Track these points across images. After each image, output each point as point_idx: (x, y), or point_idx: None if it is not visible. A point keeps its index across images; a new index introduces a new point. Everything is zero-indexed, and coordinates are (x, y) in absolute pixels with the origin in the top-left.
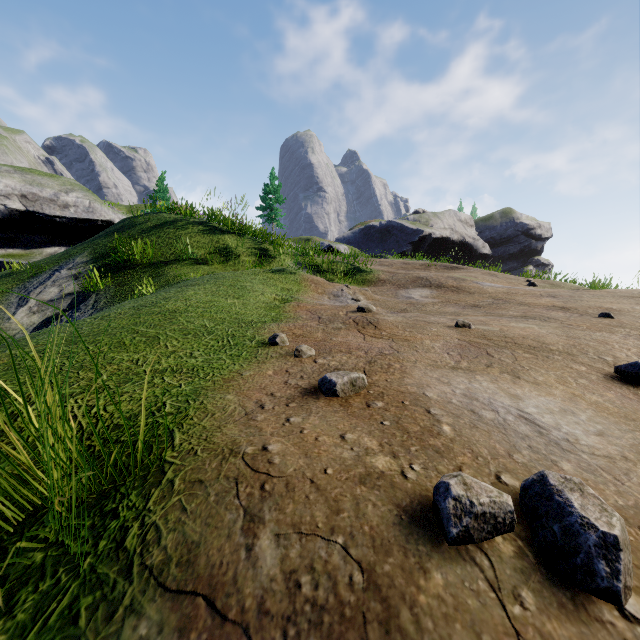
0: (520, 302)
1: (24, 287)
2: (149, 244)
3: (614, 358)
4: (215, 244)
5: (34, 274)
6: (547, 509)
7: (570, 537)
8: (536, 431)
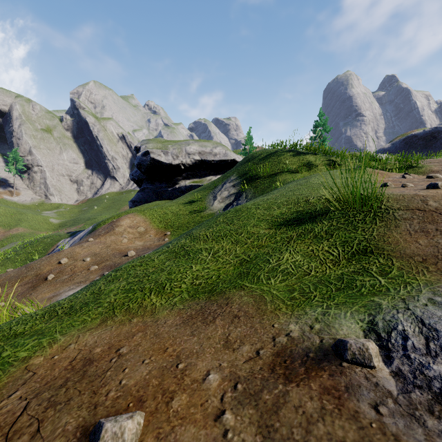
0: None
1: (213, 192)
2: (267, 165)
3: None
4: (301, 161)
5: (215, 186)
6: None
7: None
8: None
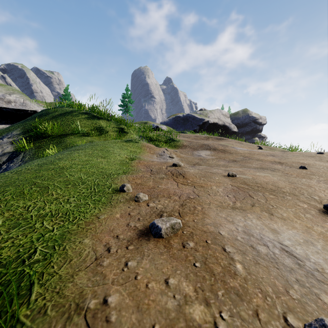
0: (257, 159)
1: None
2: (56, 124)
3: (319, 197)
4: (94, 125)
5: None
6: None
7: None
8: (296, 263)
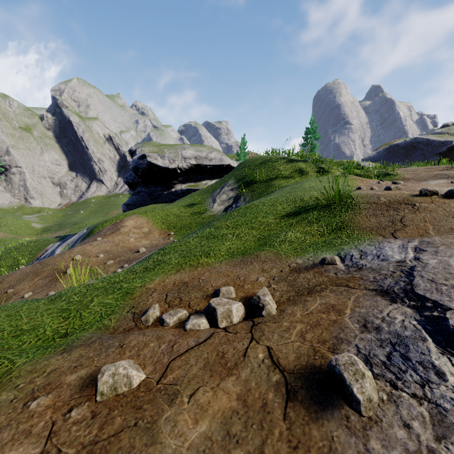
0: None
1: (212, 196)
2: (263, 171)
3: None
4: (294, 168)
5: (213, 190)
6: (448, 192)
7: (450, 192)
8: None
